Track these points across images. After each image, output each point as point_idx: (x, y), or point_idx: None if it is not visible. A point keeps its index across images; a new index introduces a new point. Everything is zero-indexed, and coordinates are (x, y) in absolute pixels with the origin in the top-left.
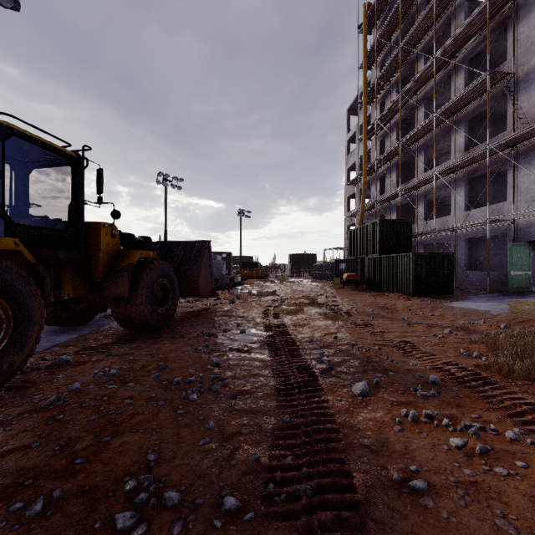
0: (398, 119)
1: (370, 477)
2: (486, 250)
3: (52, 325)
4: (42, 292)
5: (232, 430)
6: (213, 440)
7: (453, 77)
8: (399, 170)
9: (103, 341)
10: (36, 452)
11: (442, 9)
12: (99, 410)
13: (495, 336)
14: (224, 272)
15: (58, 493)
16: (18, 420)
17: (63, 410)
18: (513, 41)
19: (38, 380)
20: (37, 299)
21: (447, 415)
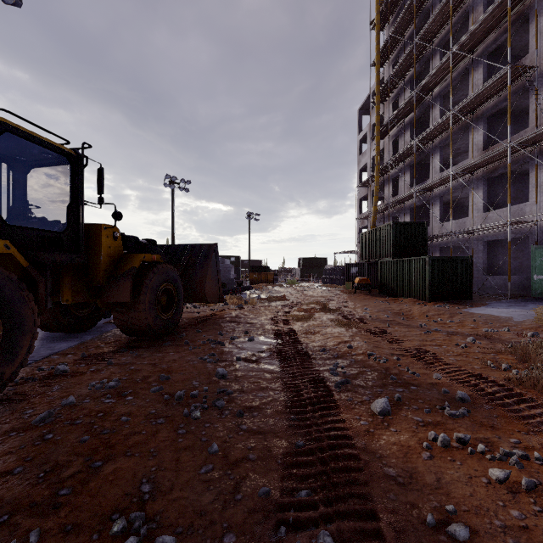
0: (412, 118)
1: (399, 519)
2: (506, 253)
3: (53, 332)
4: (36, 298)
5: (238, 455)
6: (216, 467)
7: (471, 72)
8: (413, 170)
9: (104, 349)
10: (17, 480)
11: (459, 2)
12: (93, 429)
13: (524, 346)
14: (232, 277)
15: (34, 535)
16: (4, 440)
17: (54, 428)
18: (536, 33)
19: (31, 393)
20: (29, 306)
21: (481, 438)
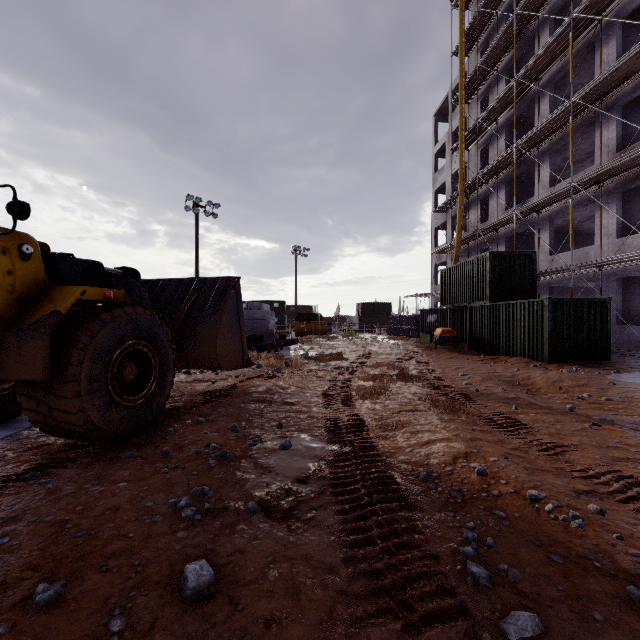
0: (508, 118)
1: None
2: None
3: None
4: None
5: None
6: None
7: (597, 47)
8: (509, 187)
9: None
10: None
11: None
12: None
13: None
14: (272, 327)
15: None
16: None
17: None
18: None
19: None
20: None
21: None
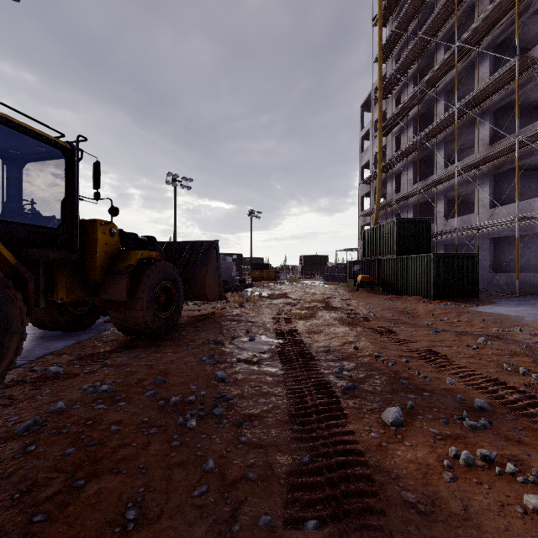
0: (415, 114)
1: None
2: (513, 250)
3: (50, 330)
4: (25, 297)
5: (236, 474)
6: (212, 488)
7: (476, 66)
8: (416, 166)
9: (101, 349)
10: None
11: None
12: (79, 440)
13: None
14: (234, 274)
15: None
16: None
17: (38, 439)
18: None
19: (19, 397)
20: (17, 305)
21: (509, 456)
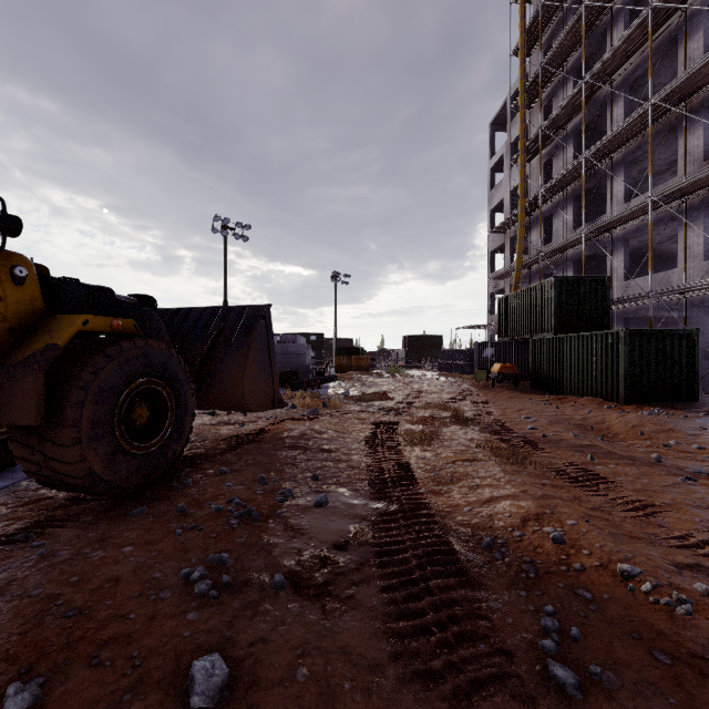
0: (576, 125)
1: None
2: None
3: None
4: None
5: None
6: None
7: (680, 40)
8: (576, 204)
9: None
10: None
11: None
12: None
13: None
14: (309, 362)
15: None
16: None
17: None
18: None
19: None
20: None
21: None
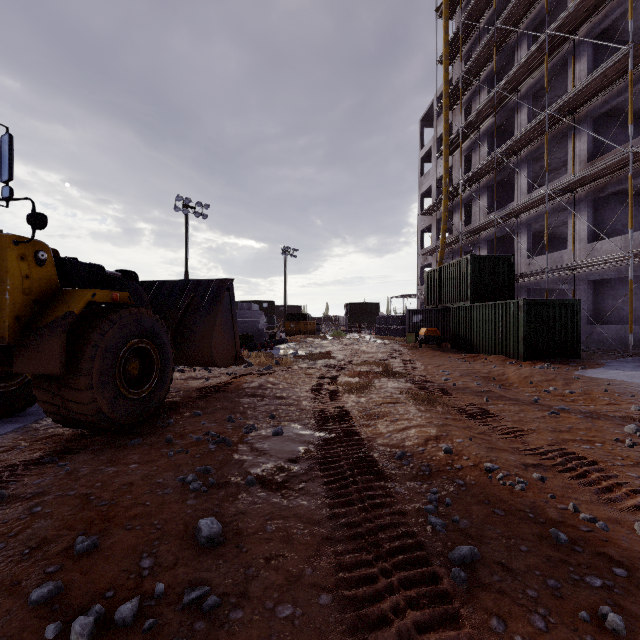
0: (490, 126)
1: None
2: (616, 296)
3: None
4: None
5: None
6: None
7: (570, 62)
8: (490, 192)
9: (18, 456)
10: None
11: None
12: None
13: None
14: (262, 327)
15: None
16: None
17: None
18: None
19: None
20: None
21: None
